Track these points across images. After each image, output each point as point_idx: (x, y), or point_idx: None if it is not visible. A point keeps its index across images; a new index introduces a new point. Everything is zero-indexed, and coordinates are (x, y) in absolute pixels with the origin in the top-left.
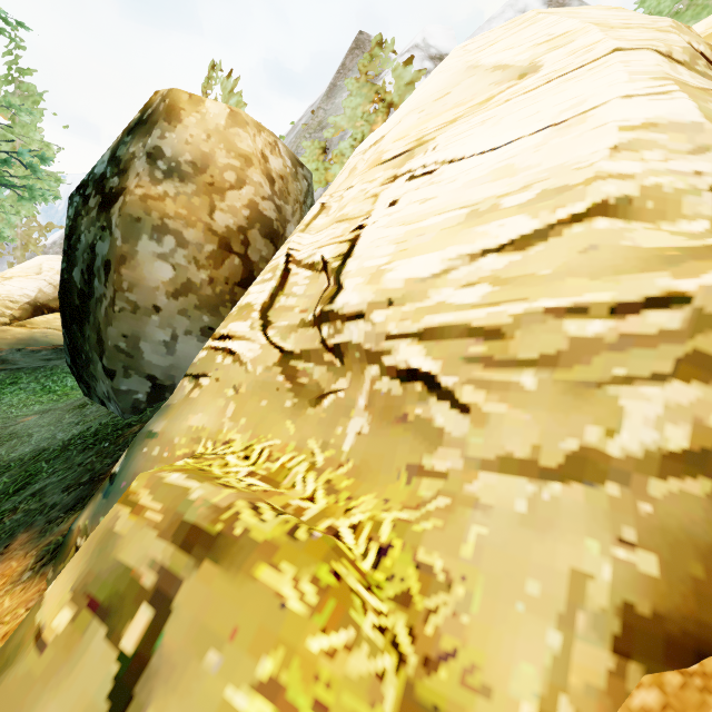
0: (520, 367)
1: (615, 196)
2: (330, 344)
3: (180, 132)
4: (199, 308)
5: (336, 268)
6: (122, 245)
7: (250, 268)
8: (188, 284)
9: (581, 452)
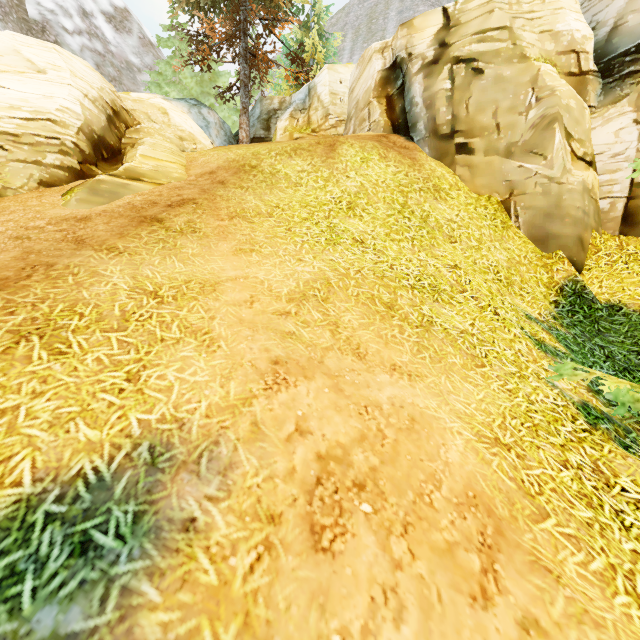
0: (24, 145)
1: (54, 119)
2: None
3: None
4: None
5: None
6: None
7: None
8: None
9: (37, 161)
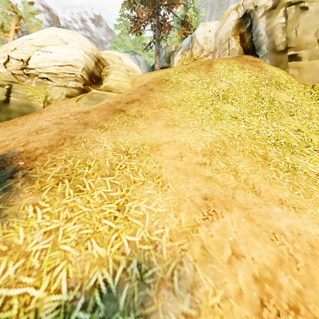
0: (59, 78)
1: (72, 64)
2: (26, 73)
3: None
4: None
5: (26, 61)
6: None
7: None
8: None
9: (65, 85)
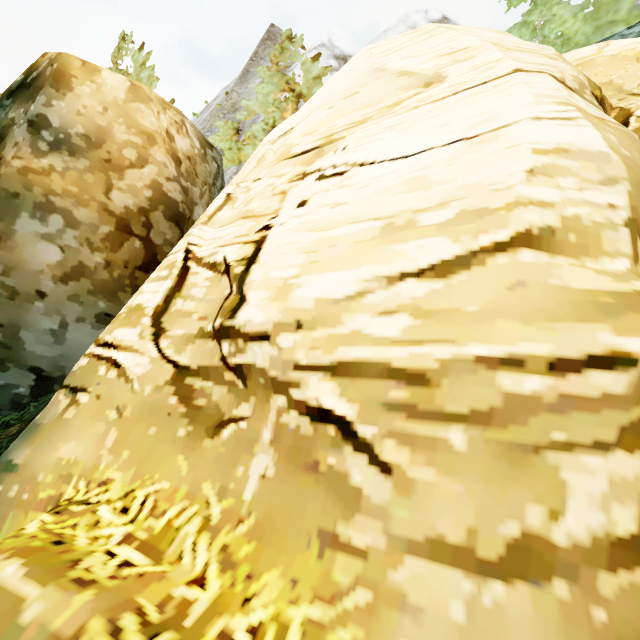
0: (447, 421)
1: (538, 225)
2: (232, 363)
3: (71, 102)
4: (94, 293)
5: (239, 275)
6: None
7: (153, 252)
8: (80, 267)
9: (523, 540)
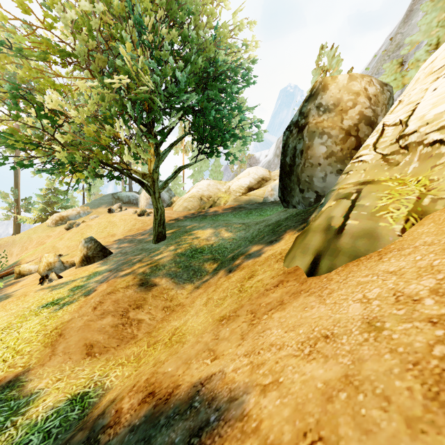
0: None
1: None
2: (403, 146)
3: (328, 94)
4: (336, 162)
5: (405, 121)
6: (308, 142)
7: (359, 141)
8: (332, 153)
9: None
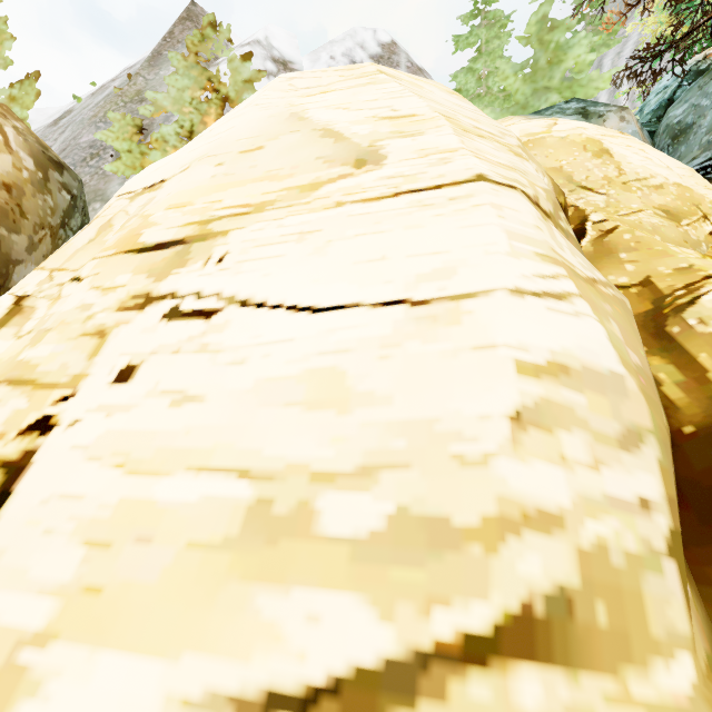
0: None
1: (544, 590)
2: None
3: None
4: None
5: None
6: None
7: None
8: None
9: None
